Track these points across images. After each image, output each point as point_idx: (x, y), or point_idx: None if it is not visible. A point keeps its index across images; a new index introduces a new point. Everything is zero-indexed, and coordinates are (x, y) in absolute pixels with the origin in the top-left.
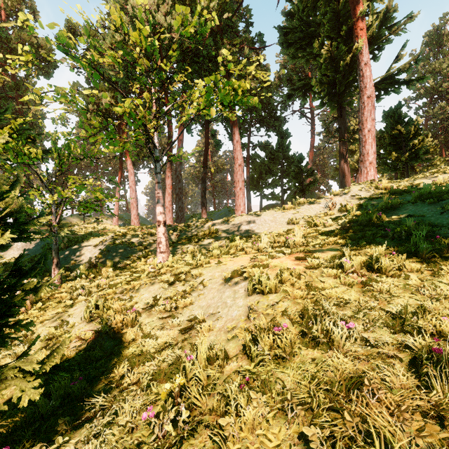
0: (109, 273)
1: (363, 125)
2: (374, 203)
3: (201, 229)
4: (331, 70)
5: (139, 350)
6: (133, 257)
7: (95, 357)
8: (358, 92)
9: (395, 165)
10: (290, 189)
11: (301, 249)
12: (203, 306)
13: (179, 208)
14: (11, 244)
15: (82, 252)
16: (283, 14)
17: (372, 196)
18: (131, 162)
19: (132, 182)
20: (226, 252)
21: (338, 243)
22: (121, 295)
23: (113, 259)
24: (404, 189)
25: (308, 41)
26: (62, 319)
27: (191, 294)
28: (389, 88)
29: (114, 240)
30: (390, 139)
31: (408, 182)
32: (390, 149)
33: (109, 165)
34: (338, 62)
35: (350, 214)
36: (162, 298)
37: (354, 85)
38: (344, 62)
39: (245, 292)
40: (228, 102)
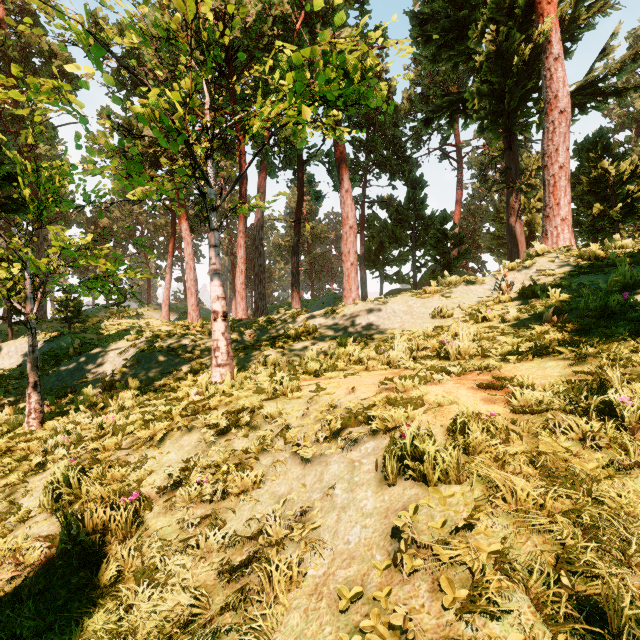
0: (126, 403)
1: (550, 159)
2: (585, 282)
3: (290, 326)
4: (497, 73)
5: (109, 632)
6: (177, 371)
7: (15, 633)
8: (538, 110)
9: (594, 227)
10: (426, 266)
11: (481, 364)
12: (280, 494)
13: (259, 295)
14: (0, 349)
15: (99, 363)
16: (415, 5)
17: (575, 270)
18: (188, 226)
19: (190, 255)
20: (330, 365)
21: (556, 352)
22: (128, 451)
23: (144, 376)
24: (634, 258)
25: (457, 33)
26: (11, 500)
27: (258, 459)
28: (588, 102)
29: (149, 343)
30: (589, 185)
31: (634, 247)
32: (589, 200)
33: (159, 234)
34: (509, 59)
35: (549, 299)
36: (198, 468)
37: (534, 98)
38: (520, 57)
39: (376, 472)
40: (334, 96)
